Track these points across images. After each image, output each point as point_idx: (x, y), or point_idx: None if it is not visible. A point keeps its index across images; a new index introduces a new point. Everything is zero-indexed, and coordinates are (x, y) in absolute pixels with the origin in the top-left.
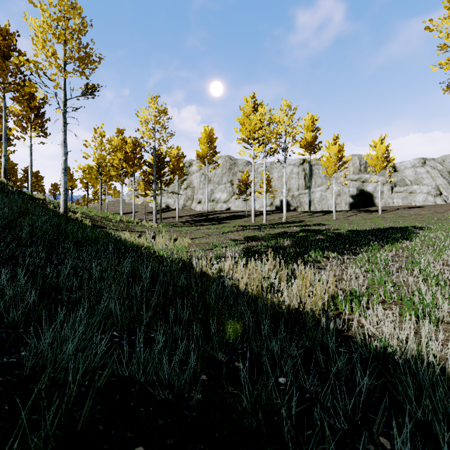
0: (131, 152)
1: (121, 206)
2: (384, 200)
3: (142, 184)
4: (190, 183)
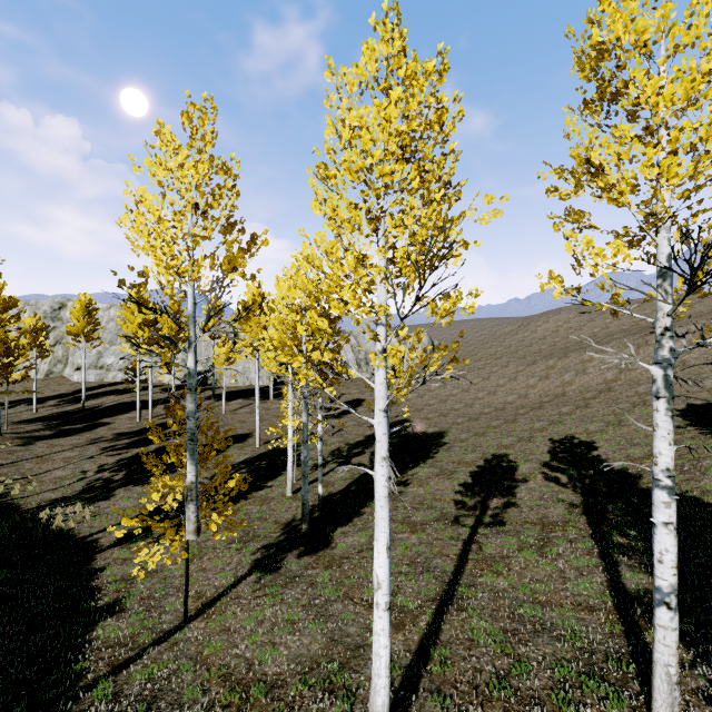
0: None
1: None
2: None
3: None
4: (61, 336)
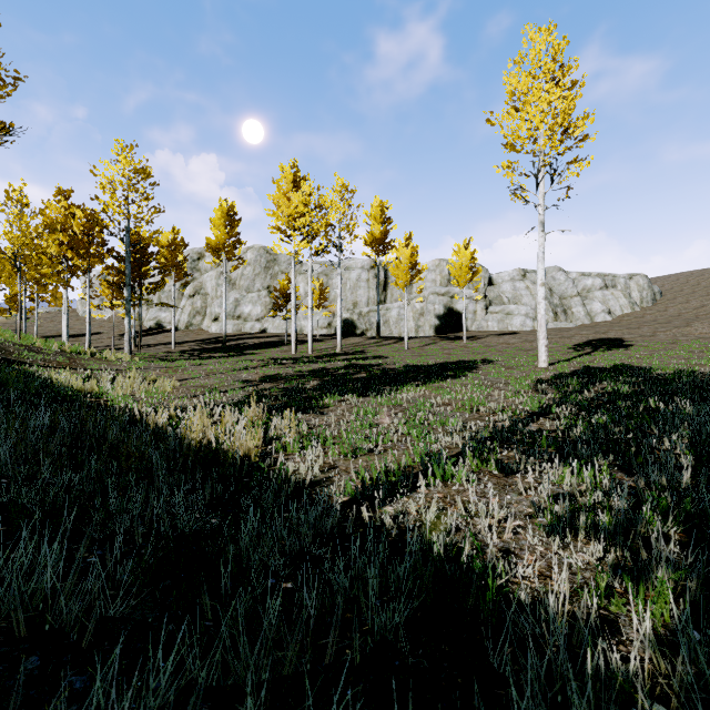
0: (83, 234)
1: (65, 324)
2: (477, 322)
3: (105, 289)
4: (200, 287)
